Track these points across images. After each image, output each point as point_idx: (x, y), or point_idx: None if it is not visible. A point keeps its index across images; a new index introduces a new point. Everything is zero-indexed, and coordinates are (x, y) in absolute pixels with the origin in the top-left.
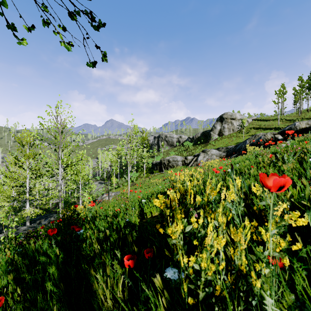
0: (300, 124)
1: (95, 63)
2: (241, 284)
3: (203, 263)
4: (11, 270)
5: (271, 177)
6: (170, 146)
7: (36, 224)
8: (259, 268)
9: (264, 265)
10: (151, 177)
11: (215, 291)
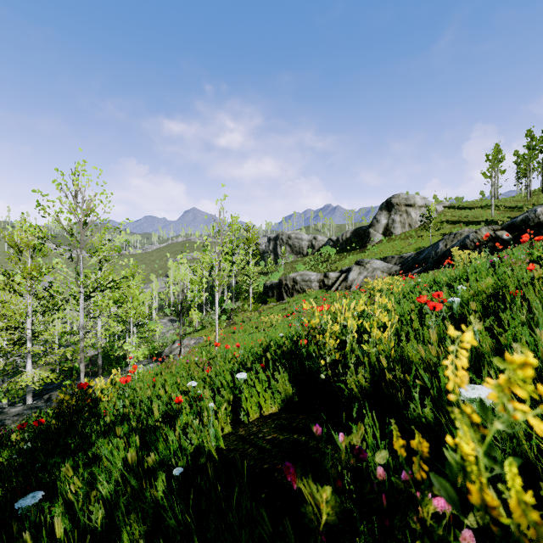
0: None
1: None
2: None
3: None
4: None
5: None
6: (297, 255)
7: (42, 401)
8: None
9: None
10: (262, 311)
11: None
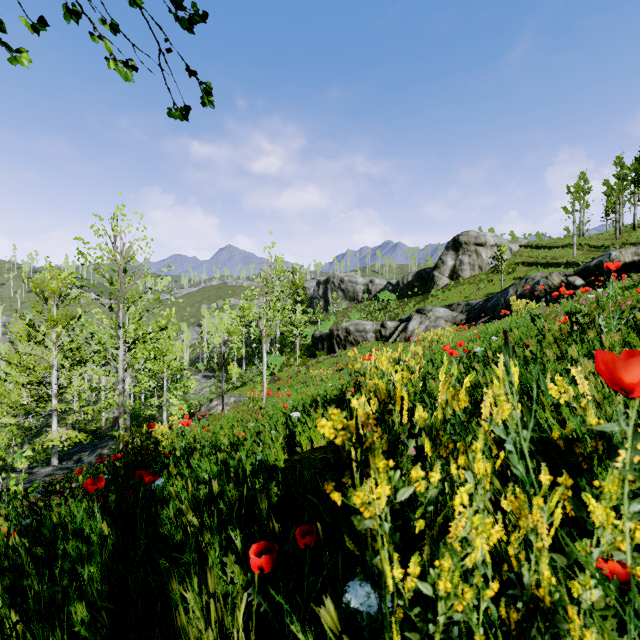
0: (621, 255)
1: (188, 111)
2: (540, 633)
3: (443, 580)
4: (2, 570)
5: (632, 361)
6: (351, 301)
7: (72, 462)
8: (579, 589)
9: (591, 581)
10: (311, 365)
11: (466, 639)
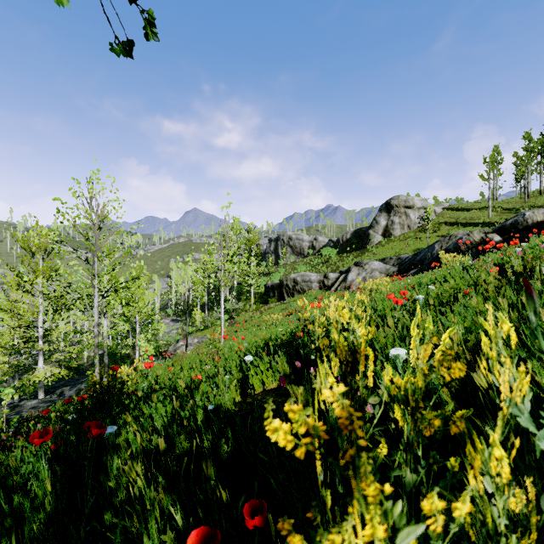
0: (534, 215)
1: (131, 46)
2: None
3: None
4: None
5: None
6: (298, 255)
7: (55, 395)
8: None
9: None
10: (264, 310)
11: None
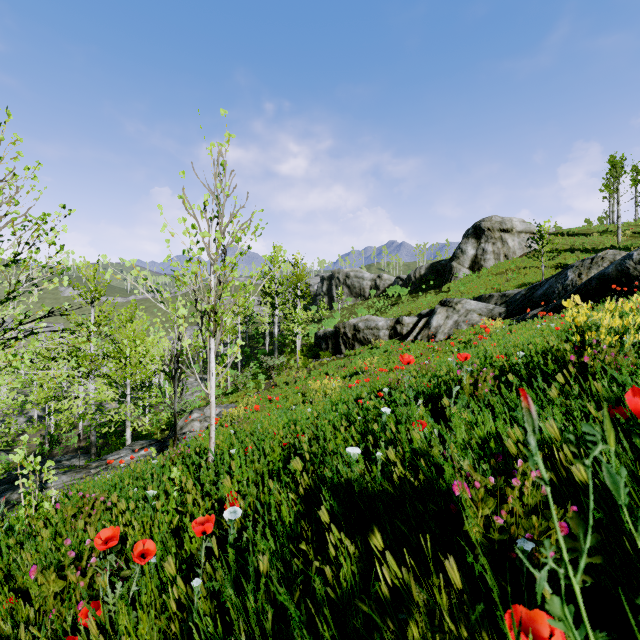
0: None
1: None
2: None
3: None
4: None
5: None
6: (357, 298)
7: None
8: None
9: None
10: (313, 368)
11: None
